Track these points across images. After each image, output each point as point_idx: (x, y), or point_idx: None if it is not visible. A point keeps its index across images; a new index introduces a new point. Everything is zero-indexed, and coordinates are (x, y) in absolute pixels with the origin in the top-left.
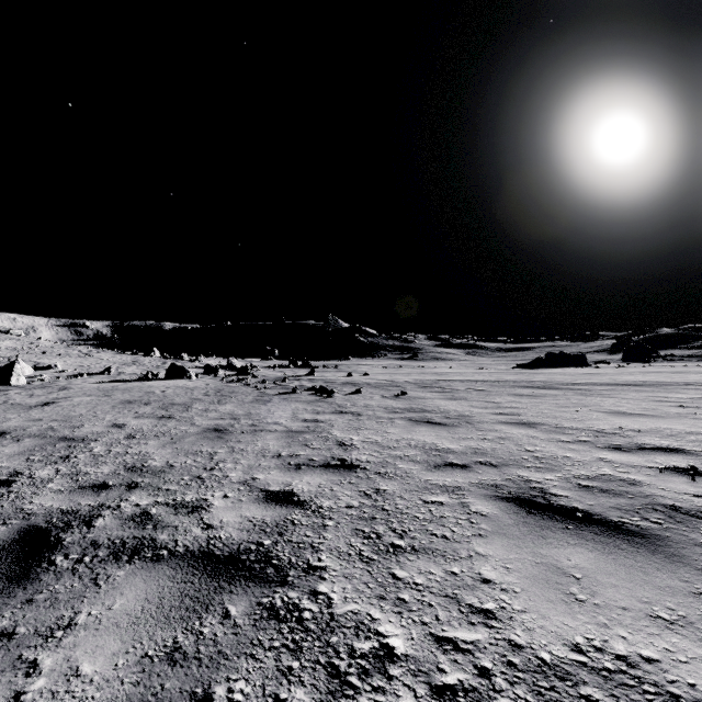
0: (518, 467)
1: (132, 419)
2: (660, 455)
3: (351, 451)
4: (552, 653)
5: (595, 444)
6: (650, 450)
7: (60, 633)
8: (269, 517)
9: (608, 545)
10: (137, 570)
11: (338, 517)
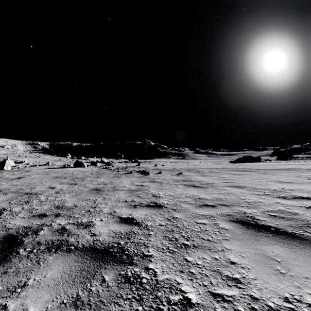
0: (238, 206)
1: (58, 185)
2: (305, 201)
3: (159, 199)
4: (274, 302)
5: (272, 196)
6: (299, 198)
7: (19, 290)
8: (122, 230)
9: (290, 244)
10: (59, 256)
11: (155, 230)
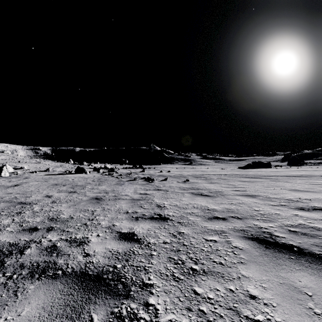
0: (252, 219)
1: (56, 193)
2: None
3: (164, 210)
4: None
5: (289, 207)
6: (320, 210)
7: None
8: (120, 249)
9: (320, 271)
10: (42, 285)
11: (159, 249)
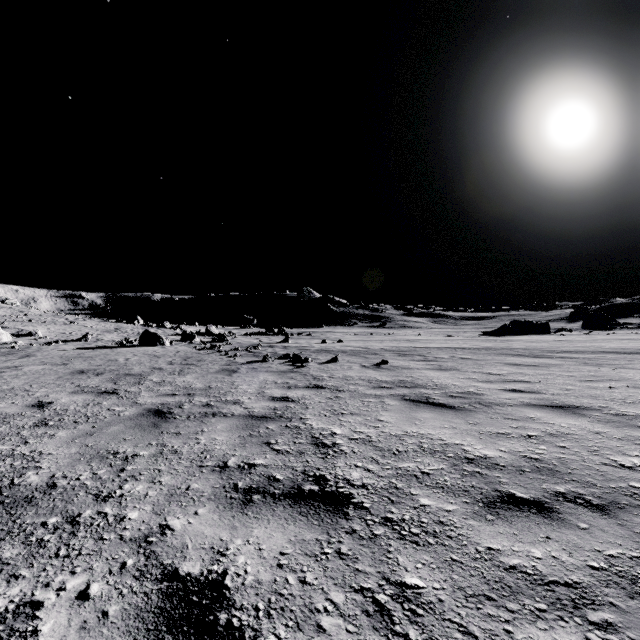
0: None
1: (65, 395)
2: None
3: (334, 459)
4: None
5: None
6: None
7: None
8: None
9: None
10: None
11: None
